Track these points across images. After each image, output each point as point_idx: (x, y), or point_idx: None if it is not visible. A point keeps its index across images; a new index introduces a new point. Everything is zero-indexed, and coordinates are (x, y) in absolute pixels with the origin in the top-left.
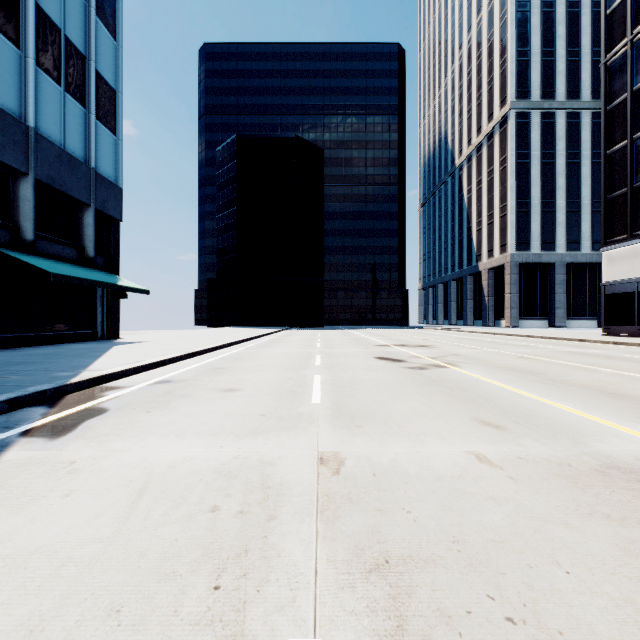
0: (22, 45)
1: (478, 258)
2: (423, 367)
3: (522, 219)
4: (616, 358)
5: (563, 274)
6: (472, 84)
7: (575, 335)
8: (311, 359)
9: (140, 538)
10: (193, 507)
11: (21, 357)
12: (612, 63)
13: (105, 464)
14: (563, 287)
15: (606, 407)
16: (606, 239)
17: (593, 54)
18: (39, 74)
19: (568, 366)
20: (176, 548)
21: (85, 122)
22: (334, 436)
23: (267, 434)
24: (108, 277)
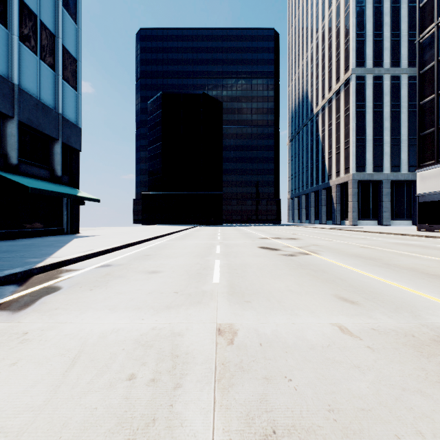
0: (9, 26)
1: (329, 177)
2: (293, 254)
3: (360, 150)
4: (430, 247)
5: (388, 188)
6: (325, 57)
7: (398, 231)
8: (213, 248)
9: (66, 407)
10: (114, 375)
11: (6, 247)
12: (424, 41)
13: (50, 335)
14: (388, 197)
15: (431, 286)
16: (419, 164)
17: (409, 36)
18: (21, 47)
19: (397, 253)
20: (95, 417)
21: (55, 81)
22: (229, 310)
23: (178, 308)
24: (71, 190)
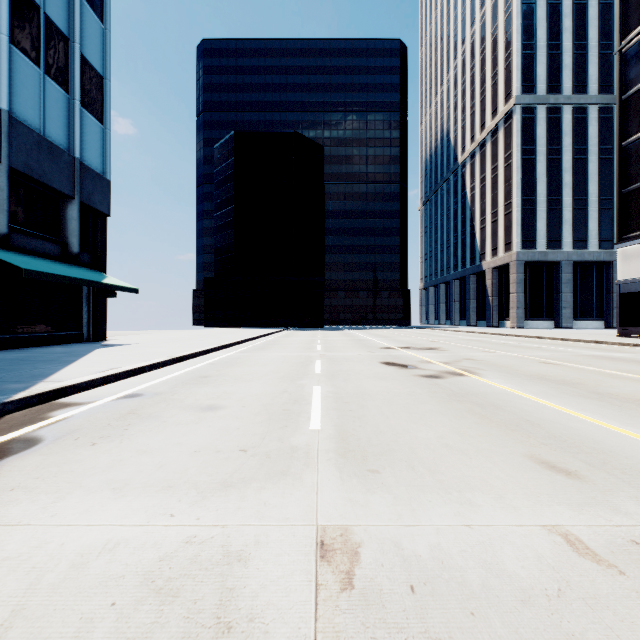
0: None
1: (482, 257)
2: (438, 375)
3: (527, 217)
4: None
5: (570, 273)
6: (475, 79)
7: (588, 336)
8: (310, 365)
9: None
10: None
11: None
12: (628, 50)
13: None
14: (570, 286)
15: None
16: (621, 235)
17: (600, 47)
18: (14, 53)
19: (603, 374)
20: None
21: (68, 108)
22: (340, 492)
23: (244, 488)
24: (93, 274)
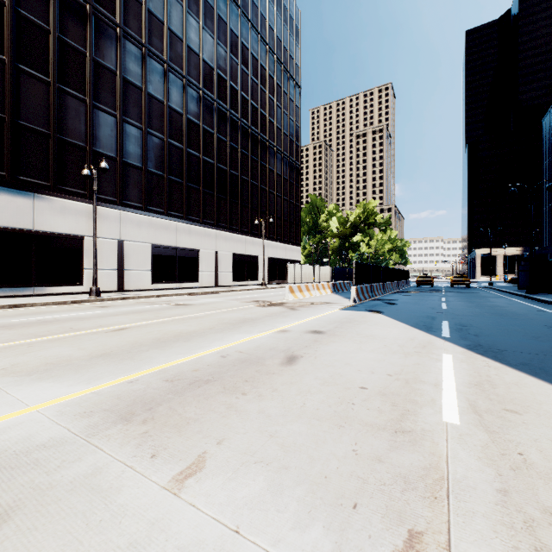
0: None
1: None
2: None
3: None
4: None
5: None
6: None
7: None
8: None
9: None
10: None
11: None
12: None
13: None
14: None
15: None
16: None
17: None
18: None
19: None
20: None
21: None
22: None
23: None
24: None
